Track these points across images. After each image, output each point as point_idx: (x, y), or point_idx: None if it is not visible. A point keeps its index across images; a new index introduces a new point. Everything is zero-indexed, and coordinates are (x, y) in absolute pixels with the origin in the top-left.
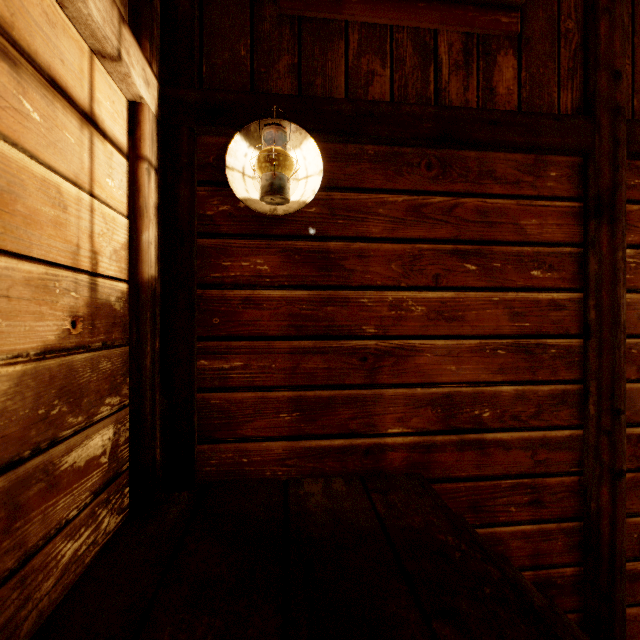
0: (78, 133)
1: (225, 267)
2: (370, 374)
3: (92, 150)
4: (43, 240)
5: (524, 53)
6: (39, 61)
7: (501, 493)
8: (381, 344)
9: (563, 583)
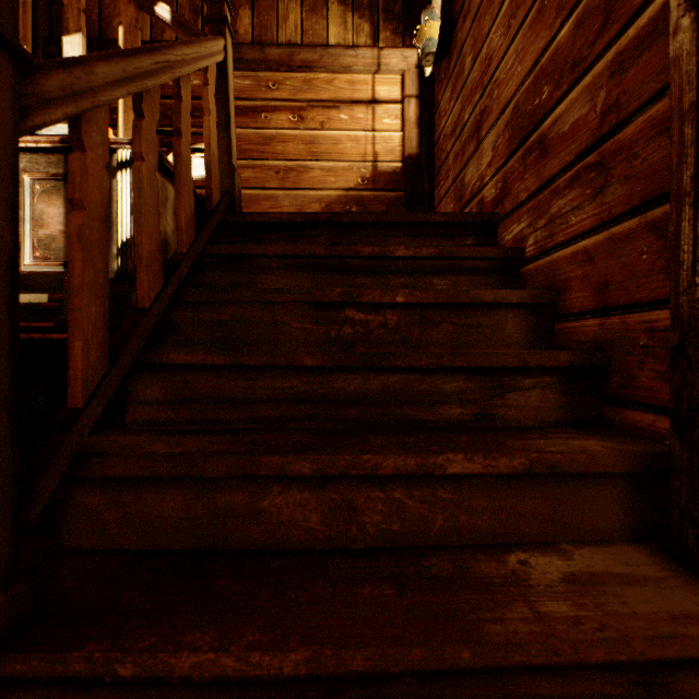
0: (366, 112)
1: (439, 125)
2: (477, 138)
3: (374, 114)
4: (349, 155)
5: None
6: (347, 100)
7: (559, 199)
8: (481, 102)
9: (653, 346)
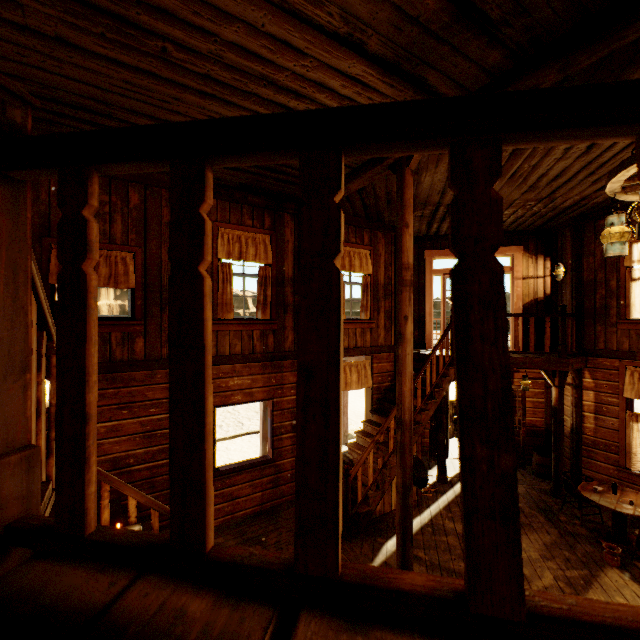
0: None
1: None
2: None
3: None
4: None
5: (148, 337)
6: None
7: (138, 486)
8: None
9: None
